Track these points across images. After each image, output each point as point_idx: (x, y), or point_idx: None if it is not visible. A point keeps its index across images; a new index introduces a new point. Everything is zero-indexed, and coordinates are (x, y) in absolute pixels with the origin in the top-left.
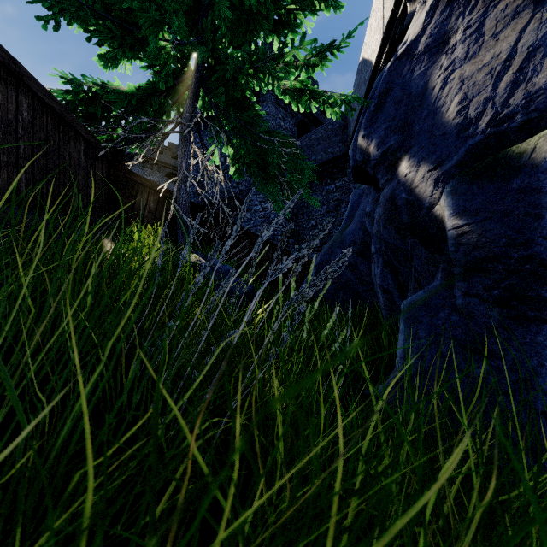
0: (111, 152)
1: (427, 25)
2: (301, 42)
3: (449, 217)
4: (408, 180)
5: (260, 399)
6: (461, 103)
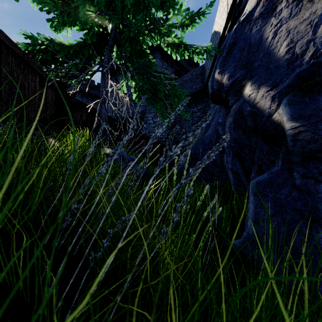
0: (57, 84)
1: (260, 0)
2: (179, 10)
3: (287, 121)
4: (251, 99)
5: (152, 275)
6: (289, 45)
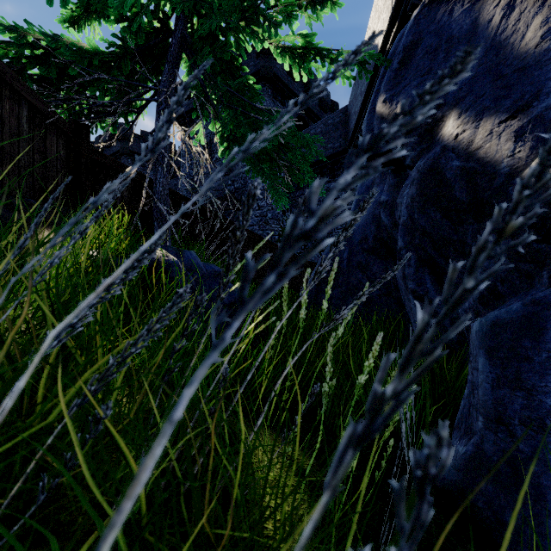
0: (71, 126)
1: None
2: None
3: None
4: (461, 142)
5: None
6: (549, 22)
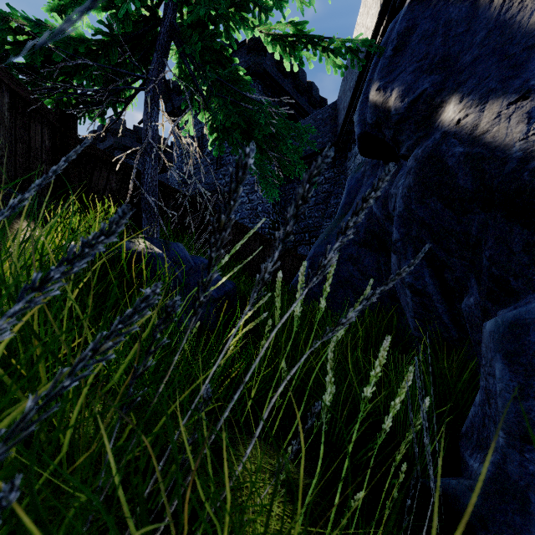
0: (57, 116)
1: None
2: None
3: None
4: (464, 127)
5: None
6: None
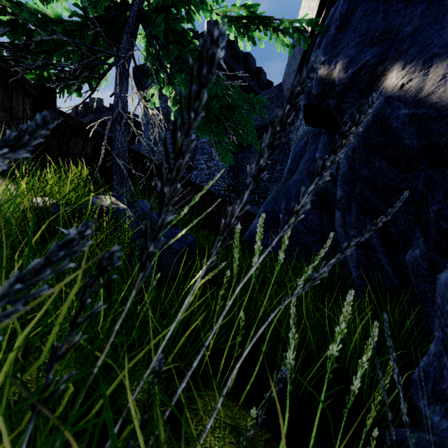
0: (38, 89)
1: None
2: None
3: None
4: (408, 91)
5: None
6: None
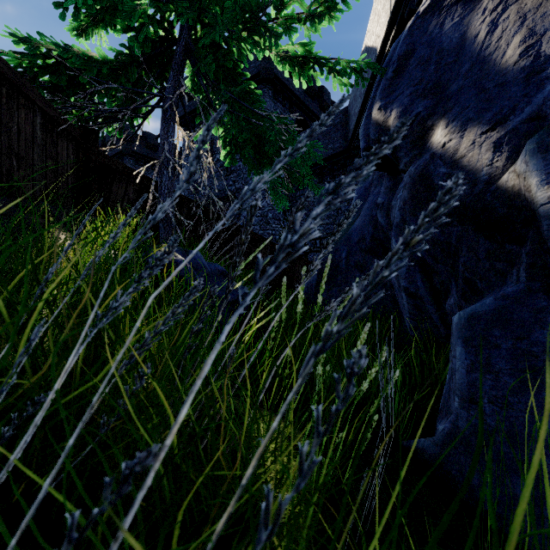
0: (80, 131)
1: None
2: None
3: (539, 185)
4: (448, 150)
5: None
6: (527, 41)
